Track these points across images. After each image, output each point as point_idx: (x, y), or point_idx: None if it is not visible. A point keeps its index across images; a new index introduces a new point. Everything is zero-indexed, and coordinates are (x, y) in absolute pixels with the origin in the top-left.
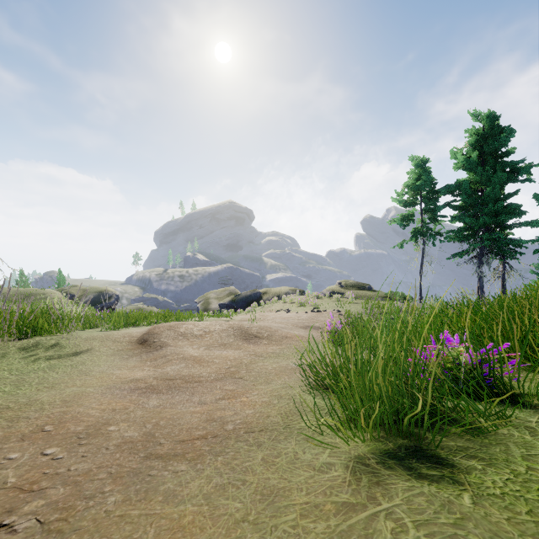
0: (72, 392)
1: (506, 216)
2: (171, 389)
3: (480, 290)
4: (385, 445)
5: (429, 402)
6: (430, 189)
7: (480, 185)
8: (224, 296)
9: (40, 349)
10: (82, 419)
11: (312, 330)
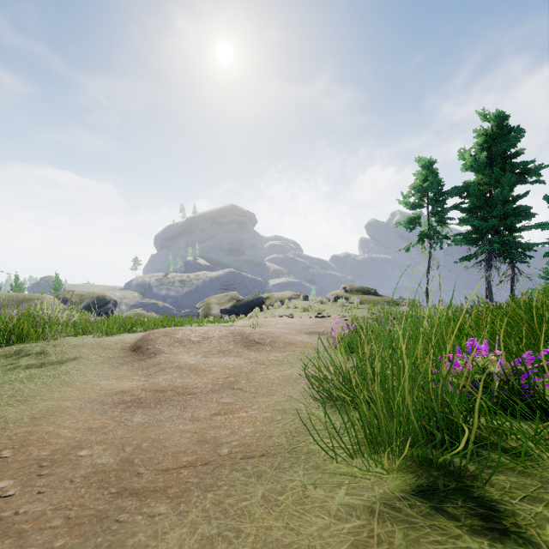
0: (46, 406)
1: (515, 218)
2: (160, 403)
3: (488, 295)
4: (416, 479)
5: (475, 427)
6: (437, 191)
7: (488, 187)
8: (225, 302)
9: (23, 357)
10: (49, 442)
11: (316, 336)
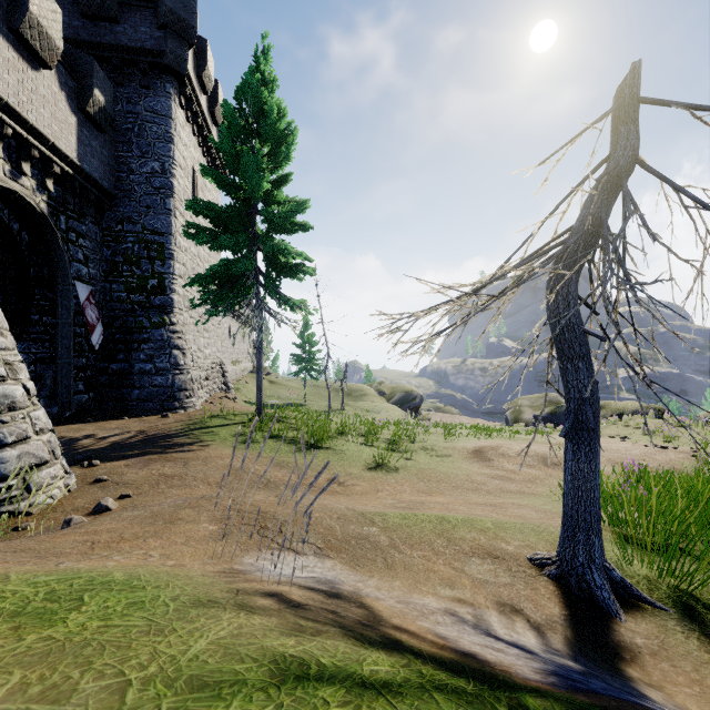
0: (466, 472)
1: None
2: (502, 480)
3: None
4: None
5: None
6: None
7: None
8: (541, 405)
9: (428, 451)
10: (477, 480)
11: None
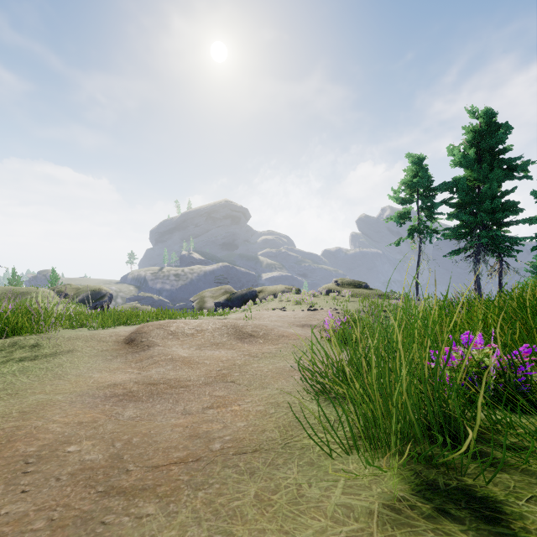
0: (36, 400)
1: (503, 213)
2: (152, 396)
3: (477, 288)
4: (415, 477)
5: (477, 423)
6: (427, 187)
7: (477, 182)
8: (219, 295)
9: (16, 350)
10: (37, 437)
11: (309, 329)
